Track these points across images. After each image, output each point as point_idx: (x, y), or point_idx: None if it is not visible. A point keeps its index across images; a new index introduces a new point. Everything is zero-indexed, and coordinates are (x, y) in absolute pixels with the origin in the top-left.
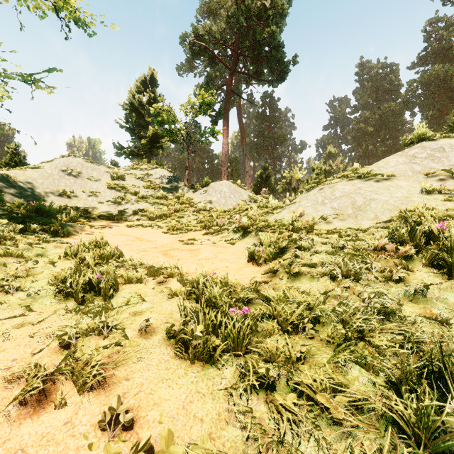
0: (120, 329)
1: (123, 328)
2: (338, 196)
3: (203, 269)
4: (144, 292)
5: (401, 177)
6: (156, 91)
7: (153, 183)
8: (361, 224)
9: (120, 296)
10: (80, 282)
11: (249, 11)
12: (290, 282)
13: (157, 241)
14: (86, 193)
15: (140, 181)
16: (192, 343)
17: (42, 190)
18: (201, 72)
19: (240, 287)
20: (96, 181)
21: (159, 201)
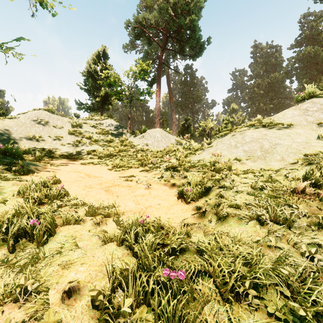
0: (42, 291)
1: (46, 289)
2: (248, 141)
3: (138, 206)
4: (80, 235)
5: (297, 126)
6: (107, 62)
7: (104, 130)
8: (270, 165)
9: (54, 241)
10: (14, 228)
11: (175, 4)
12: (219, 224)
13: (103, 177)
14: (51, 137)
15: (94, 129)
16: (118, 322)
17: (16, 135)
18: (140, 50)
19: (172, 231)
20: (59, 128)
21: (108, 143)
